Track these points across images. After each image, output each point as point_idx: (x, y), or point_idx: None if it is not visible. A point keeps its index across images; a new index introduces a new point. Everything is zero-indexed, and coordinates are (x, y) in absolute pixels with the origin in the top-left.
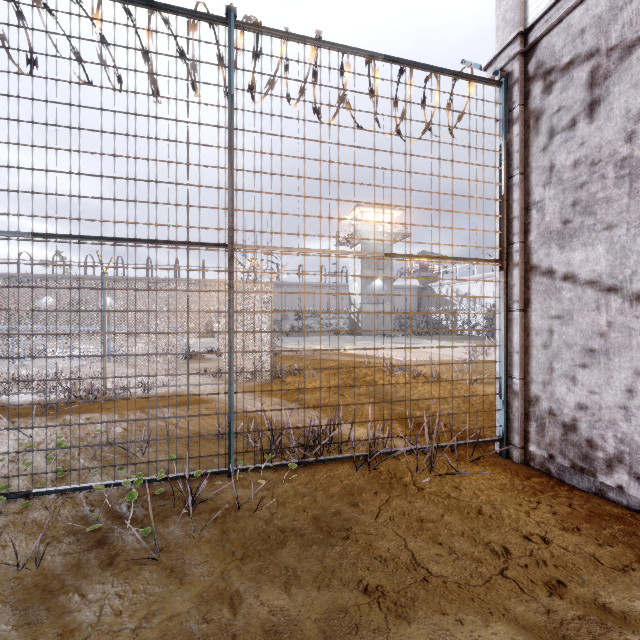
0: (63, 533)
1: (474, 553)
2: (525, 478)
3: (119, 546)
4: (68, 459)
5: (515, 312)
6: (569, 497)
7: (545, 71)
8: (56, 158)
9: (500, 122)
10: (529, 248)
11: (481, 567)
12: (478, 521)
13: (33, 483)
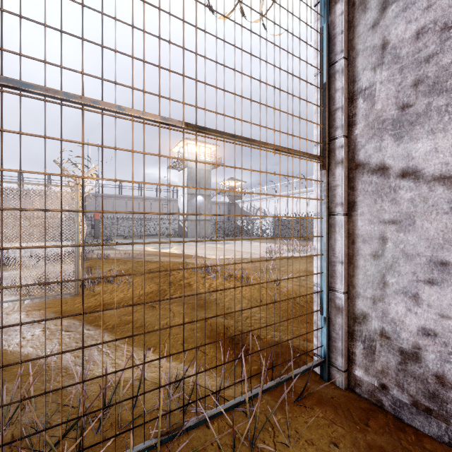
0: None
1: None
2: (363, 425)
3: None
4: None
5: (338, 216)
6: None
7: None
8: None
9: (321, 1)
10: (354, 143)
11: None
12: None
13: None
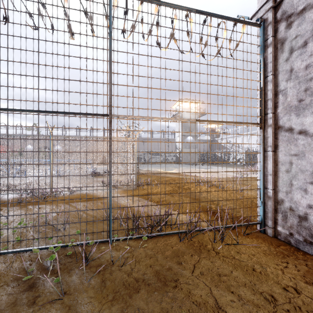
0: (11, 279)
1: (254, 300)
2: (276, 246)
3: (41, 290)
4: (24, 231)
5: (269, 152)
6: (304, 259)
7: (287, 16)
8: (13, 66)
9: (260, 47)
10: (277, 116)
11: (259, 311)
12: (253, 276)
13: (2, 246)
